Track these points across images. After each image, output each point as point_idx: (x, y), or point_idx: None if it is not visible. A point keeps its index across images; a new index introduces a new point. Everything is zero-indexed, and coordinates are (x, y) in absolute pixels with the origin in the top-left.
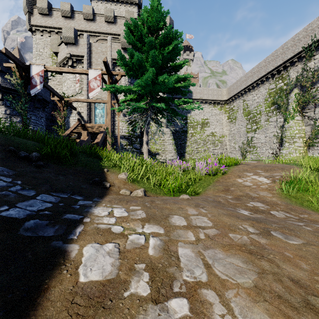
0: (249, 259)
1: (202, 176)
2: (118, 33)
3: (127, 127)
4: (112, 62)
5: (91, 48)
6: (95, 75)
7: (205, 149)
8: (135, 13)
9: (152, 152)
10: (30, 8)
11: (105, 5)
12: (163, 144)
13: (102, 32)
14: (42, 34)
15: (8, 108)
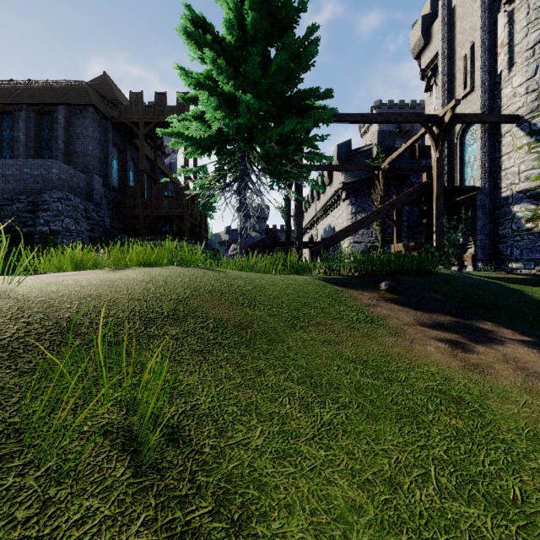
0: None
1: None
2: None
3: (536, 160)
4: None
5: (454, 18)
6: None
7: None
8: None
9: None
10: None
11: None
12: None
13: None
14: None
15: (354, 206)
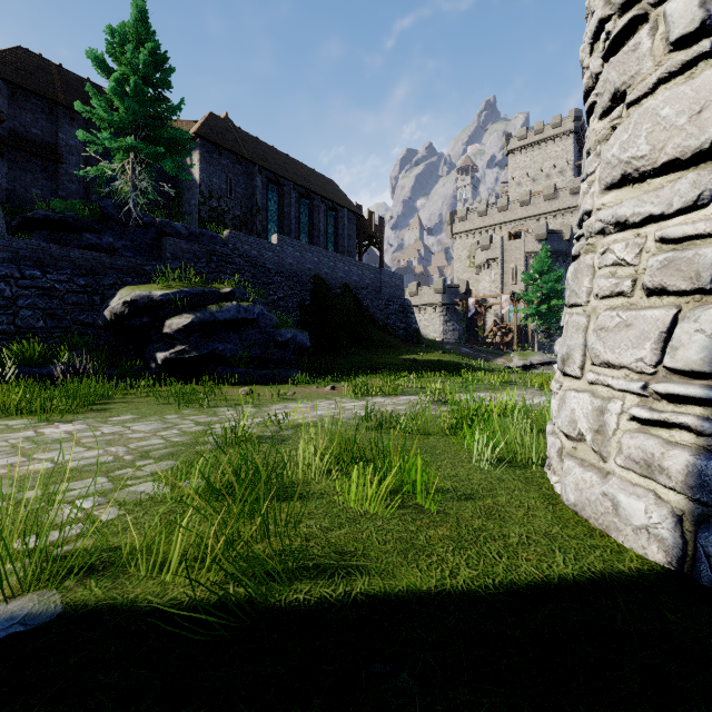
0: None
1: None
2: (536, 214)
3: None
4: (526, 256)
5: (505, 247)
6: (505, 298)
7: None
8: (570, 145)
9: None
10: (452, 220)
11: (526, 155)
12: None
13: (517, 219)
14: (461, 239)
15: (445, 317)
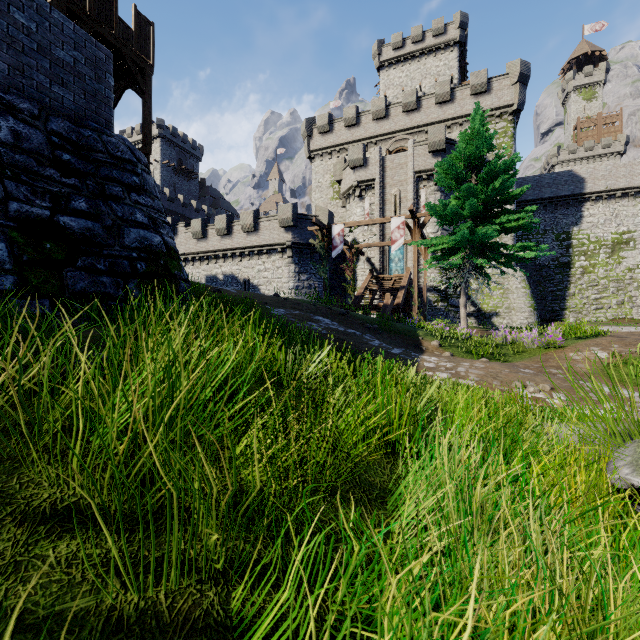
0: (487, 372)
1: (531, 349)
2: (424, 123)
3: (438, 273)
4: (415, 176)
5: (384, 164)
6: (398, 223)
7: (620, 300)
8: (454, 60)
9: (483, 311)
10: (309, 131)
11: (401, 70)
12: (506, 296)
13: (398, 130)
14: (321, 159)
15: (297, 266)
